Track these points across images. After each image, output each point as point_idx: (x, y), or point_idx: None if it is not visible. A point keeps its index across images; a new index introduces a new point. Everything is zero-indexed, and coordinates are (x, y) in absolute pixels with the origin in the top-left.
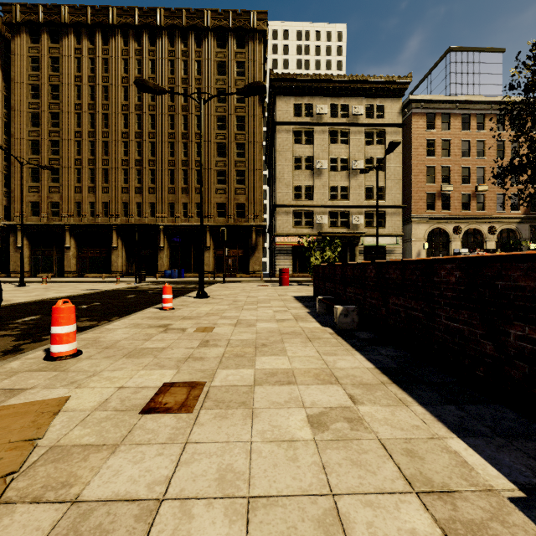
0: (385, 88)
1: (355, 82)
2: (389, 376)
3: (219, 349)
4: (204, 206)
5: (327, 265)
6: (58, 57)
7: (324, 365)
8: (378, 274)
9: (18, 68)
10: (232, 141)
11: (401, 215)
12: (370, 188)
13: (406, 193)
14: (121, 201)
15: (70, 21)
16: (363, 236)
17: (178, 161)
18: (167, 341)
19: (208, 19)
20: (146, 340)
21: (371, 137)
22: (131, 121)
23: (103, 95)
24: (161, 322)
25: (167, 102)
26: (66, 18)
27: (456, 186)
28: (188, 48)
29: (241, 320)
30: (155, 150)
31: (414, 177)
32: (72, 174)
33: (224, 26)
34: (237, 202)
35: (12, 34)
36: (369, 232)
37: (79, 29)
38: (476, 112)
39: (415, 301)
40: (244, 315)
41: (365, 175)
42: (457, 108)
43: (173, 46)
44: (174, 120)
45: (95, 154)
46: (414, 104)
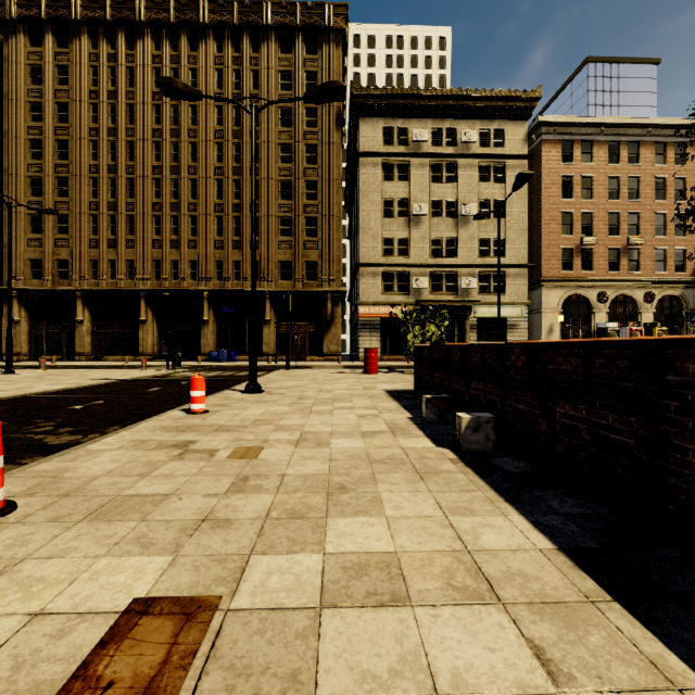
0: (506, 106)
1: (465, 98)
2: (595, 576)
3: (262, 499)
4: (263, 265)
5: (435, 347)
6: (67, 65)
7: (457, 542)
8: (533, 363)
9: (13, 80)
10: (300, 177)
11: (527, 277)
12: (485, 241)
13: (534, 247)
14: (152, 258)
15: (83, 17)
16: (475, 305)
17: (228, 204)
18: (178, 478)
19: (267, 14)
20: (141, 476)
21: (487, 173)
22: (165, 152)
23: (127, 116)
24: (180, 438)
25: (214, 126)
26: (78, 13)
27: (601, 238)
28: (242, 53)
29: (307, 433)
30: (197, 190)
31: (545, 226)
32: (86, 222)
33: (290, 23)
34: (307, 259)
35: (5, 35)
36: (484, 300)
37: (95, 28)
38: (627, 139)
39: (617, 415)
40: (313, 423)
41: (479, 223)
42: (602, 133)
43: (221, 51)
44: (223, 149)
45: (116, 196)
46: (545, 128)
